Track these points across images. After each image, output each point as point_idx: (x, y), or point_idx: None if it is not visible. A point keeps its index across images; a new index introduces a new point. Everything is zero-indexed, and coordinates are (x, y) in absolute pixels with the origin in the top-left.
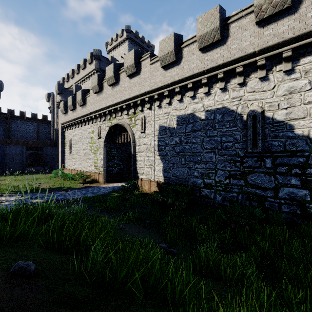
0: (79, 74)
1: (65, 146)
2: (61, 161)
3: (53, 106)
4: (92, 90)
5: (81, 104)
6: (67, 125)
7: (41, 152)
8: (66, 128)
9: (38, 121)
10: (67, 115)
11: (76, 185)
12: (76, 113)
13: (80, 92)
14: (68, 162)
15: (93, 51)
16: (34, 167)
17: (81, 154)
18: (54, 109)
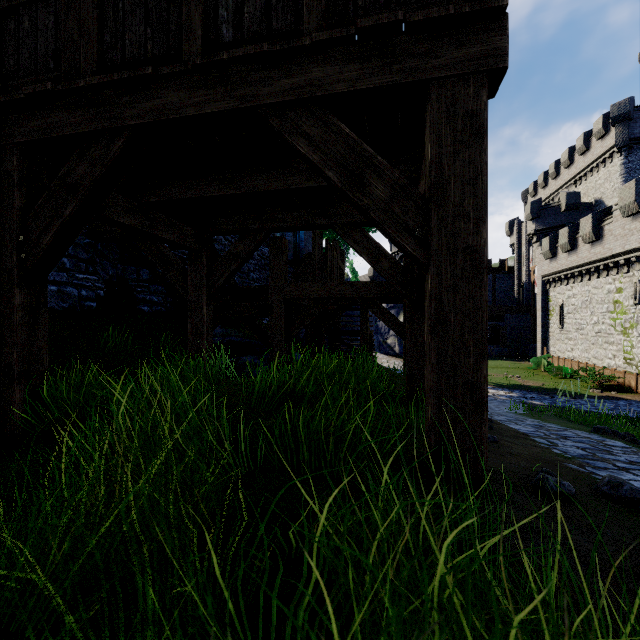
0: (572, 166)
1: (549, 315)
2: (541, 342)
3: (519, 241)
4: (620, 212)
5: (590, 240)
6: (553, 277)
7: (502, 323)
8: (552, 283)
9: (494, 272)
10: (555, 261)
11: (585, 391)
12: (577, 257)
13: (587, 219)
14: (557, 344)
15: (610, 111)
16: (494, 348)
17: (588, 332)
18: (520, 248)
